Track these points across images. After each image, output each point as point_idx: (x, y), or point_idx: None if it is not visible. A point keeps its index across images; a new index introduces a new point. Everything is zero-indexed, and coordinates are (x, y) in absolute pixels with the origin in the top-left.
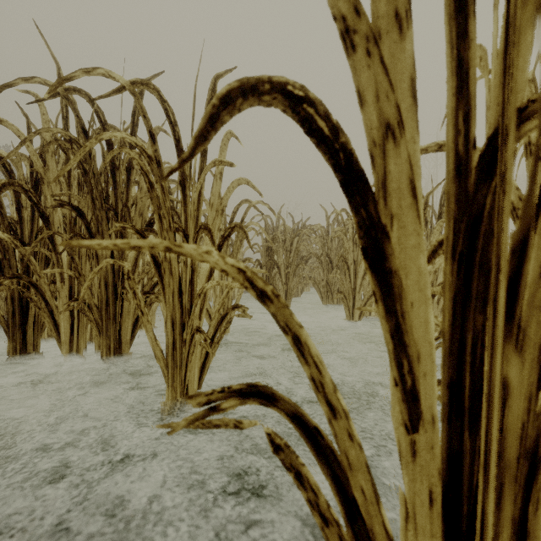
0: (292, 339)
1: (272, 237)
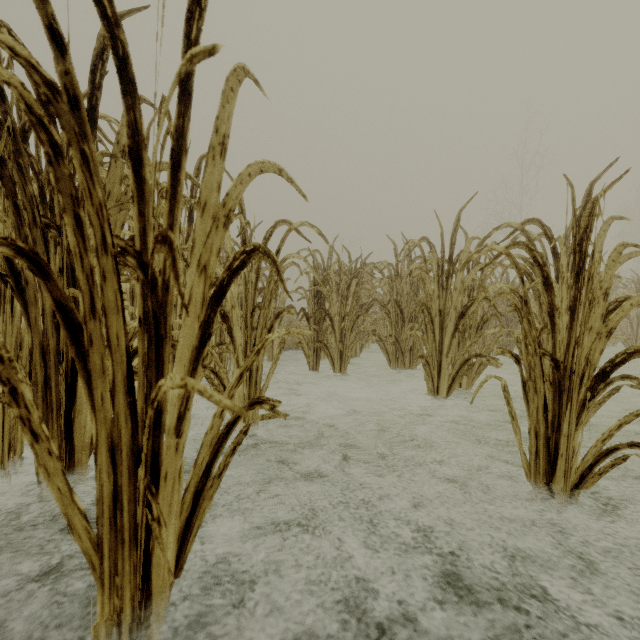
0: None
1: (323, 279)
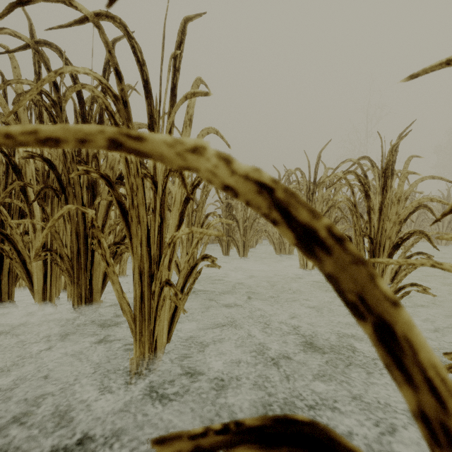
0: (373, 329)
1: None
